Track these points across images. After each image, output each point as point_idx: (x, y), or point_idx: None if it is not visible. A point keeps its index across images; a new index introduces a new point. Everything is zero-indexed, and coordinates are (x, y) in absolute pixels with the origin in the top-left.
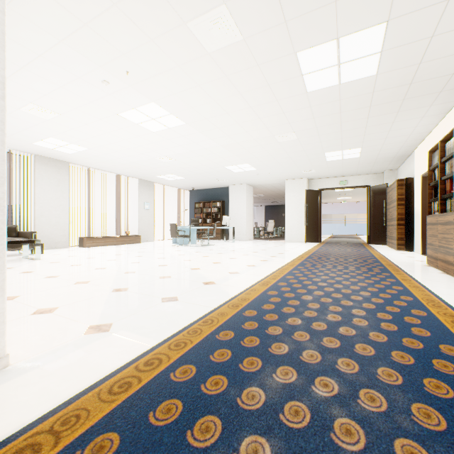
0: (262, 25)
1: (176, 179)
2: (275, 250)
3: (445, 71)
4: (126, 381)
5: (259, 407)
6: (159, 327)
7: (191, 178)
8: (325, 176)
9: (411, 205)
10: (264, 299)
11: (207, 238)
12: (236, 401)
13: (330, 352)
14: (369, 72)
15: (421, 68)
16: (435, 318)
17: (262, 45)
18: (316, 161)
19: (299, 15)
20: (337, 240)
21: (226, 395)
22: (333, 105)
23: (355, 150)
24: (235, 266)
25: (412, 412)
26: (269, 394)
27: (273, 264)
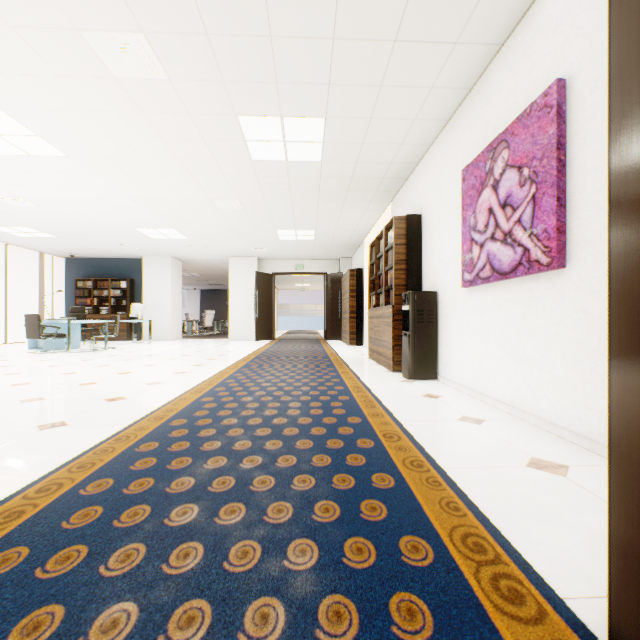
0: (195, 74)
1: (38, 236)
2: (215, 352)
3: (377, 174)
4: (15, 511)
5: (190, 488)
6: (45, 457)
7: (71, 238)
8: (280, 258)
9: (361, 297)
10: (198, 407)
11: (102, 339)
12: (166, 490)
13: (262, 438)
14: (315, 158)
15: (358, 167)
16: (354, 400)
17: (195, 94)
18: (268, 238)
19: (239, 80)
20: (294, 336)
21: (154, 489)
22: (282, 180)
23: (309, 232)
24: (156, 375)
25: (312, 460)
26: (200, 478)
27: (211, 368)
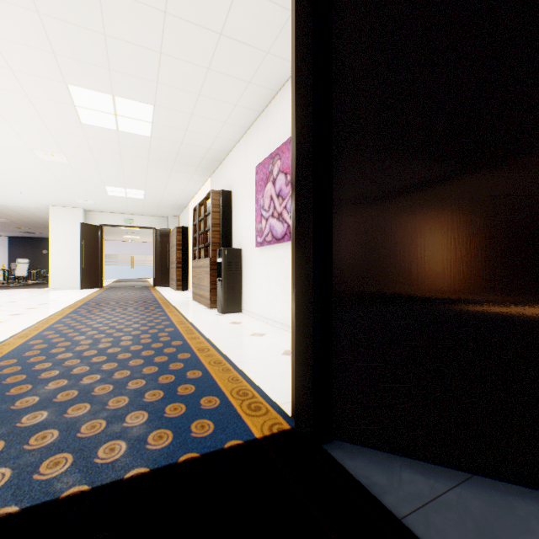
0: (22, 39)
1: None
2: (34, 301)
3: (199, 155)
4: None
5: (36, 403)
6: None
7: None
8: (109, 211)
9: (187, 250)
10: (27, 349)
11: None
12: (11, 408)
13: (99, 363)
14: (145, 133)
15: (183, 146)
16: (178, 330)
17: (19, 54)
18: (96, 192)
19: (71, 57)
20: (123, 284)
21: None
22: (113, 145)
23: (139, 192)
24: None
25: (144, 371)
26: (44, 395)
27: (33, 316)
